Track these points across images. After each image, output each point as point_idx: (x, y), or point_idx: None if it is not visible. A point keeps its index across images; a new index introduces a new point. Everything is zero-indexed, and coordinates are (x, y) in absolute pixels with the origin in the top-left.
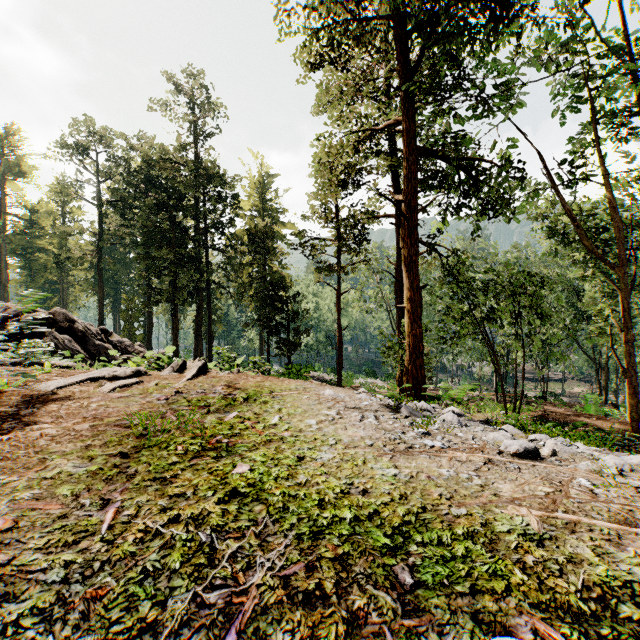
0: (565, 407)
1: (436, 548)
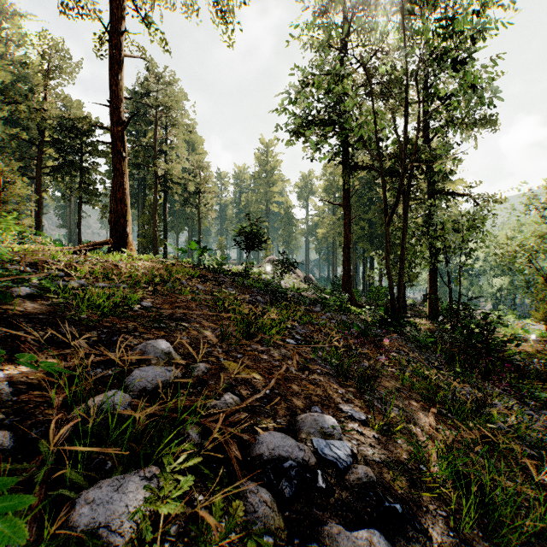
0: None
1: None
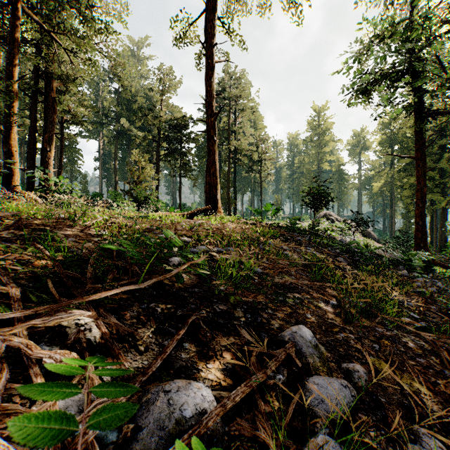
0: None
1: None
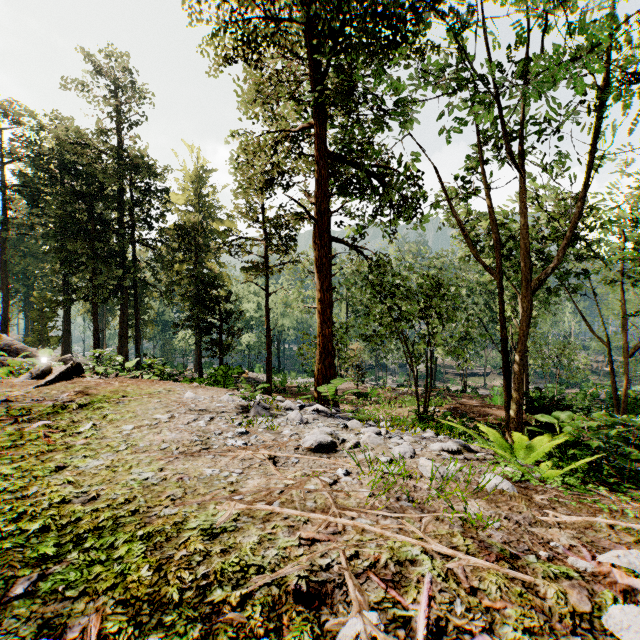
0: (480, 399)
1: (99, 552)
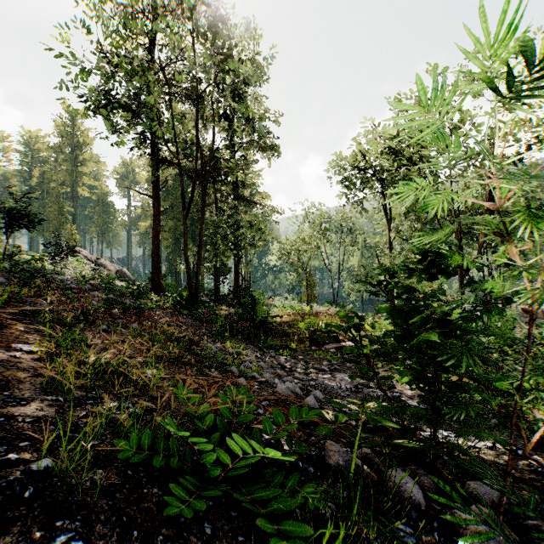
0: None
1: None
